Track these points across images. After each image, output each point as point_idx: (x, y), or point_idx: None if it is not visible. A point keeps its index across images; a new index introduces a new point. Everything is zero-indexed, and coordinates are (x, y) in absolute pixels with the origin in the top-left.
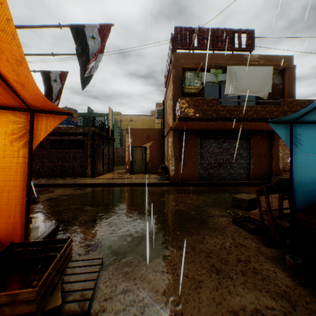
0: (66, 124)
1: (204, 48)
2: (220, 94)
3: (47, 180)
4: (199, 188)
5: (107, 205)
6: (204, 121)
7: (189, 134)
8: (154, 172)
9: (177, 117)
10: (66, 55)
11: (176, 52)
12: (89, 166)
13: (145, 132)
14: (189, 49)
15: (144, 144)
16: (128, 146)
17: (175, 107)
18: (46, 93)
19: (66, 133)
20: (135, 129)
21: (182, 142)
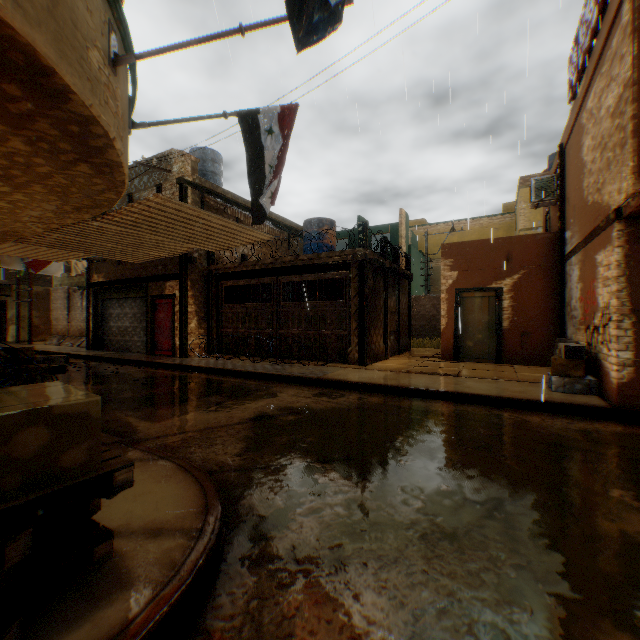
0: (315, 251)
1: None
2: None
3: (274, 366)
4: None
5: (390, 477)
6: None
7: None
8: (527, 361)
9: None
10: (275, 22)
11: None
12: (354, 338)
13: (498, 249)
14: None
15: (495, 281)
16: (446, 290)
17: None
18: (249, 164)
19: (310, 266)
20: (465, 243)
21: None
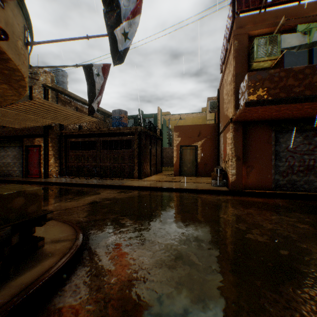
0: (117, 125)
1: (283, 0)
2: (311, 64)
3: (98, 181)
4: (275, 202)
5: (149, 219)
6: (287, 103)
7: (257, 126)
8: (207, 175)
9: (242, 103)
10: (102, 36)
11: (239, 17)
12: (136, 167)
13: (196, 129)
14: (258, 8)
15: (195, 142)
16: (176, 146)
17: (237, 90)
18: (88, 88)
19: (115, 133)
20: (184, 126)
21: (246, 138)
